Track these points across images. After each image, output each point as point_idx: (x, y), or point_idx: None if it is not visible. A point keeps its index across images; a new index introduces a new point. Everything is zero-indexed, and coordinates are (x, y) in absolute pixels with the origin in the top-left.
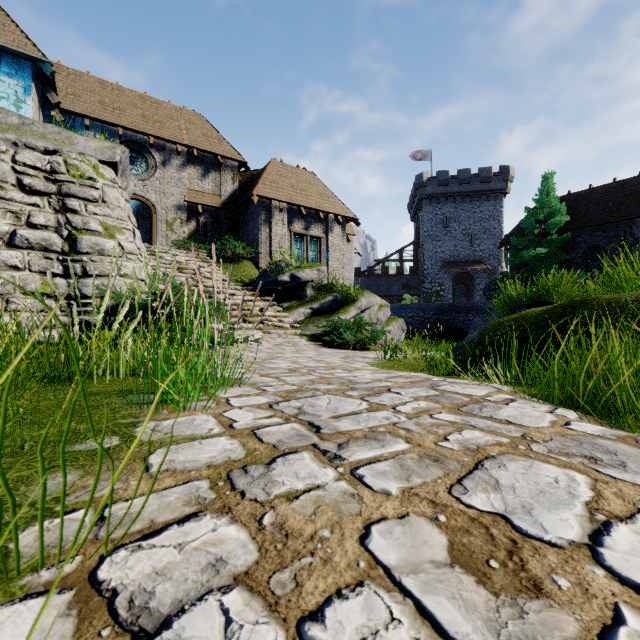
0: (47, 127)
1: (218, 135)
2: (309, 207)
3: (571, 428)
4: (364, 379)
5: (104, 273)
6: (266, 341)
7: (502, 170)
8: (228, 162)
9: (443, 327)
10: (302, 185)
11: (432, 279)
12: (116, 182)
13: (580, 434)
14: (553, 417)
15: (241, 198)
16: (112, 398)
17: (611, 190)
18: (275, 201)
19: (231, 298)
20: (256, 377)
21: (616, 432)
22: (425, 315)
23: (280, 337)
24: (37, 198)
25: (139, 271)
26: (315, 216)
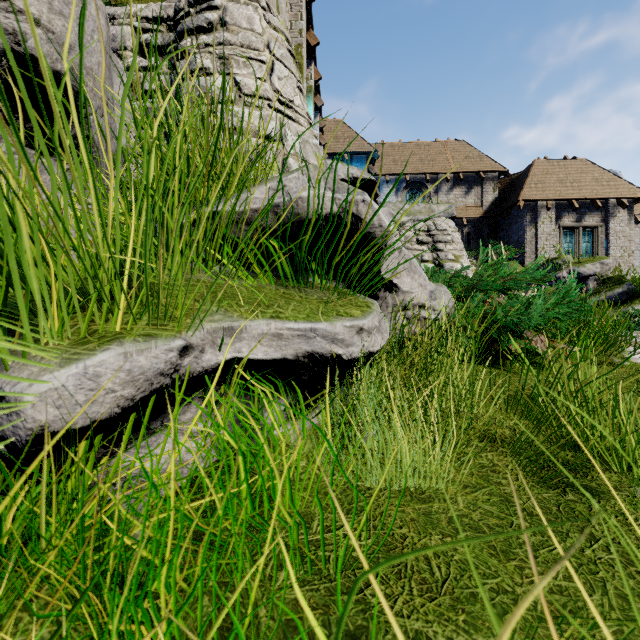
0: (419, 205)
1: (478, 153)
2: (582, 198)
3: None
4: None
5: None
6: None
7: None
8: (489, 175)
9: None
10: (572, 177)
11: None
12: (455, 228)
13: None
14: None
15: (501, 204)
16: None
17: None
18: (541, 201)
19: None
20: None
21: None
22: None
23: None
24: (423, 246)
25: None
26: (589, 205)
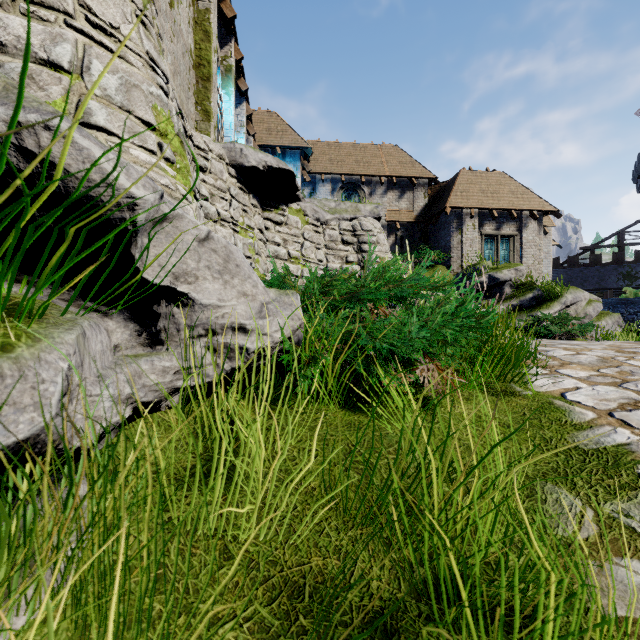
0: (346, 204)
1: (411, 159)
2: (501, 208)
3: None
4: None
5: None
6: None
7: None
8: (420, 181)
9: None
10: (492, 188)
11: None
12: (381, 229)
13: None
14: None
15: (431, 210)
16: None
17: None
18: (466, 209)
19: None
20: None
21: None
22: None
23: None
24: (349, 247)
25: None
26: (507, 215)
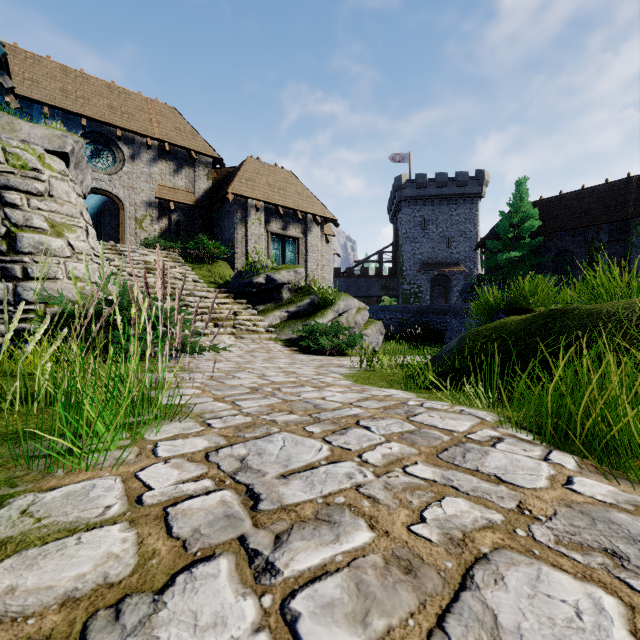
0: None
1: (192, 130)
2: (287, 207)
3: (575, 490)
4: (332, 403)
5: (49, 275)
6: (238, 347)
7: (478, 174)
8: (202, 158)
9: (421, 329)
10: (280, 184)
11: (411, 280)
12: (66, 174)
13: (588, 501)
14: (550, 469)
15: (216, 196)
16: (3, 446)
17: (580, 196)
18: (251, 200)
19: (202, 301)
20: (208, 402)
21: (631, 497)
22: (404, 317)
23: (253, 342)
24: None
25: (92, 273)
26: (293, 216)
